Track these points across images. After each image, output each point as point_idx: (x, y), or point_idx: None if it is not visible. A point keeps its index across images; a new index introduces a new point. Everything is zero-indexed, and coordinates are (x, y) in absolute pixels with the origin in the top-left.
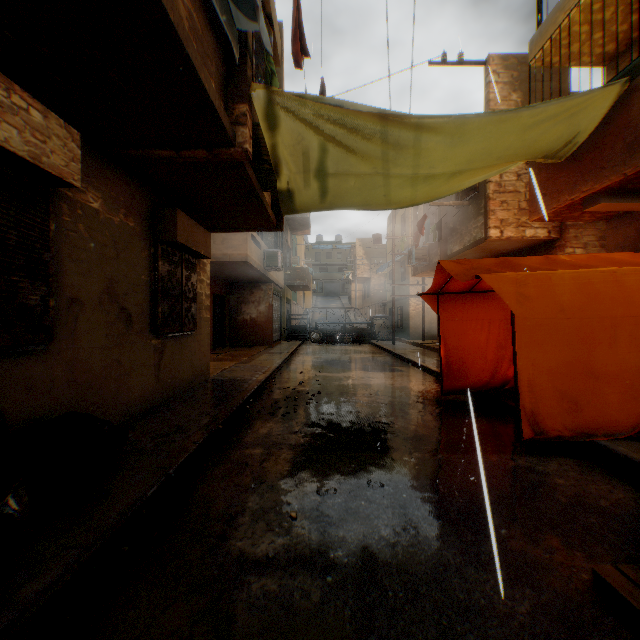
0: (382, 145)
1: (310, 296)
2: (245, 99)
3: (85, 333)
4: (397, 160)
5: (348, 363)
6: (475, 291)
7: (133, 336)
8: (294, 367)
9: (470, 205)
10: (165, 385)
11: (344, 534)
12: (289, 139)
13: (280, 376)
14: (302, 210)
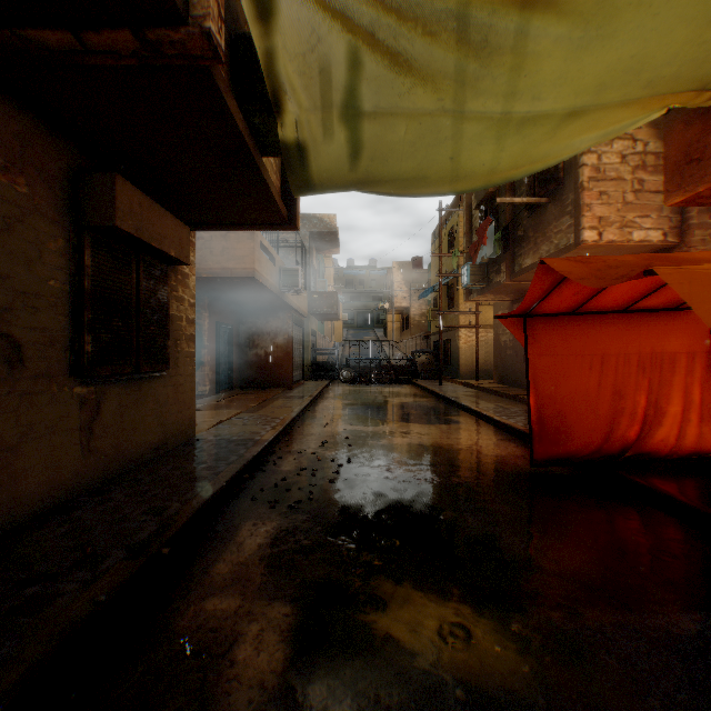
0: (457, 49)
1: (340, 328)
2: None
3: None
4: (480, 83)
5: (387, 411)
6: (580, 312)
7: (27, 382)
8: (317, 417)
9: (549, 203)
10: (105, 457)
11: None
12: (295, 42)
13: (297, 431)
14: (322, 184)
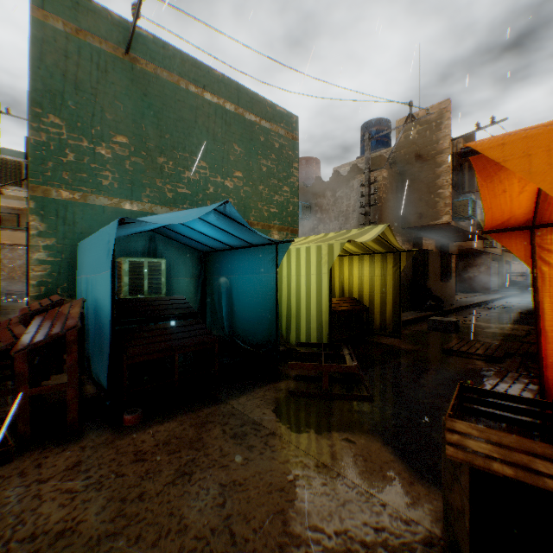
0: None
1: None
2: (473, 219)
3: (430, 280)
4: None
5: None
6: None
7: (436, 281)
8: (501, 302)
9: None
10: (442, 297)
11: (496, 317)
12: None
13: (490, 303)
14: None
